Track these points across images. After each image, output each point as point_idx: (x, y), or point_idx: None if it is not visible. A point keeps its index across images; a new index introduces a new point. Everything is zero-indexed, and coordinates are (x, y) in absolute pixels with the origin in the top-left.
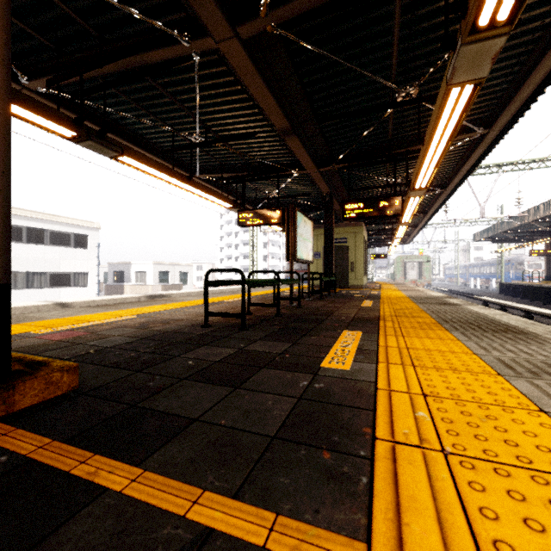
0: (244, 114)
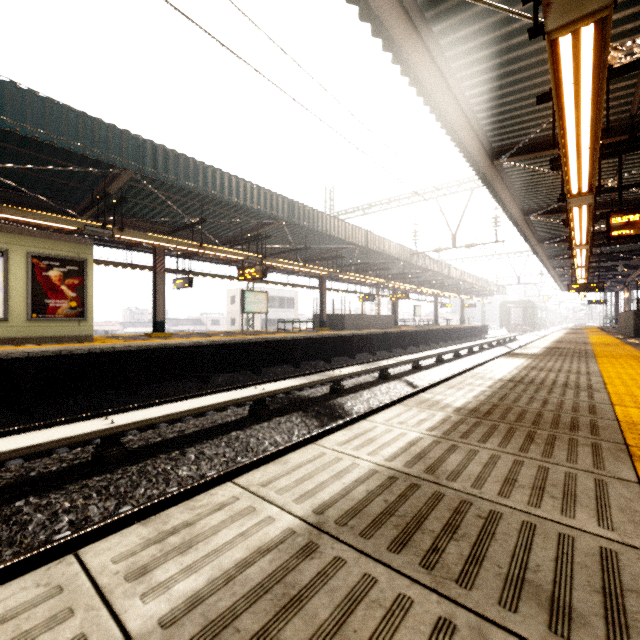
0: None
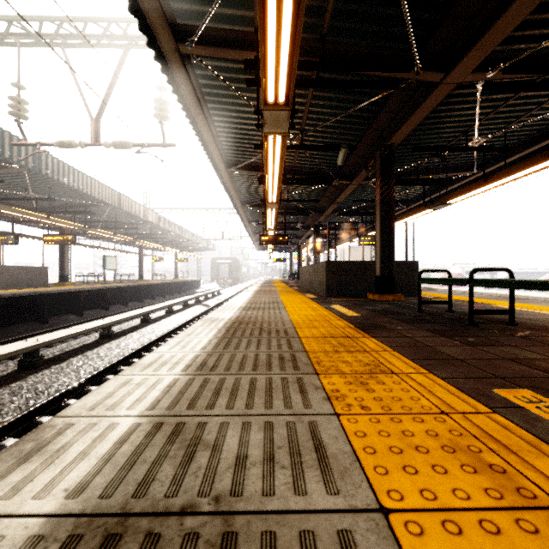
0: None
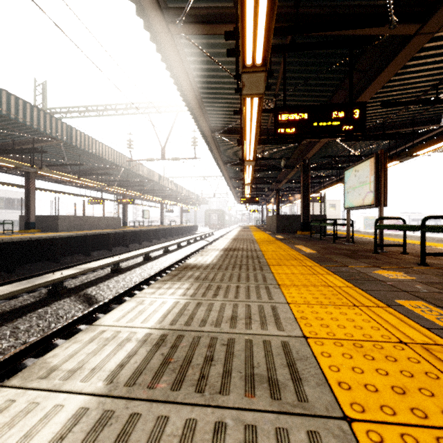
0: (389, 90)
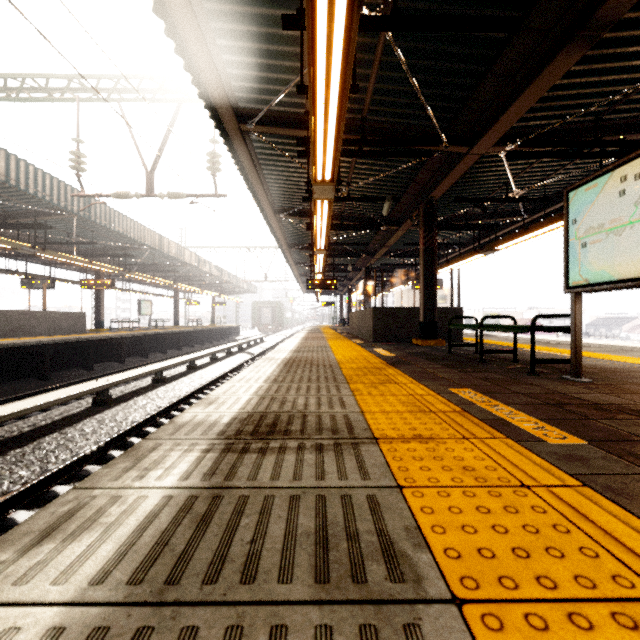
0: None
